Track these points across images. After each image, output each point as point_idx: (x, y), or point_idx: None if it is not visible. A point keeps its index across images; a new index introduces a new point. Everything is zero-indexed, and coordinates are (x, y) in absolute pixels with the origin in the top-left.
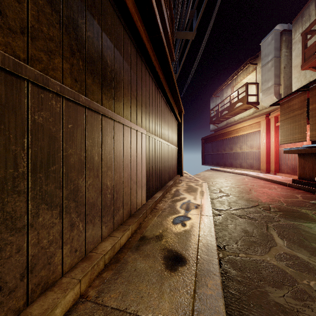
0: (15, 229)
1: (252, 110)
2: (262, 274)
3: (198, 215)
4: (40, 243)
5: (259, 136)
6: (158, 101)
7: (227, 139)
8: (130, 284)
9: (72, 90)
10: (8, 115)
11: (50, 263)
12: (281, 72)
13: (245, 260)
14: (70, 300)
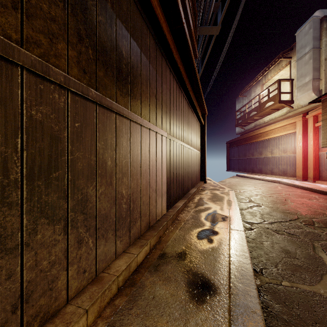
0: (4, 250)
1: (285, 110)
2: (316, 313)
3: (226, 228)
4: (38, 265)
5: (294, 138)
6: (180, 101)
7: (255, 143)
8: (146, 317)
9: (79, 82)
10: None
11: (52, 288)
12: (321, 64)
13: (290, 291)
14: None
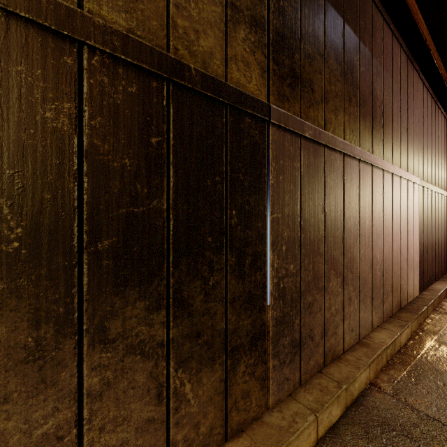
0: (318, 288)
1: None
2: None
3: None
4: (330, 309)
5: None
6: (436, 124)
7: None
8: (443, 399)
9: (350, 143)
10: (315, 182)
11: (336, 333)
12: None
13: None
14: (363, 382)
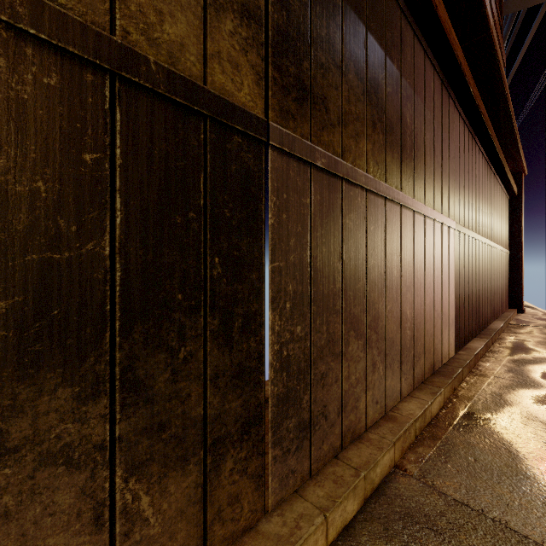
0: (334, 354)
1: None
2: None
3: None
4: (349, 378)
5: None
6: (474, 161)
7: None
8: (473, 477)
9: (374, 178)
10: (330, 223)
11: (357, 407)
12: None
13: None
14: (387, 465)
